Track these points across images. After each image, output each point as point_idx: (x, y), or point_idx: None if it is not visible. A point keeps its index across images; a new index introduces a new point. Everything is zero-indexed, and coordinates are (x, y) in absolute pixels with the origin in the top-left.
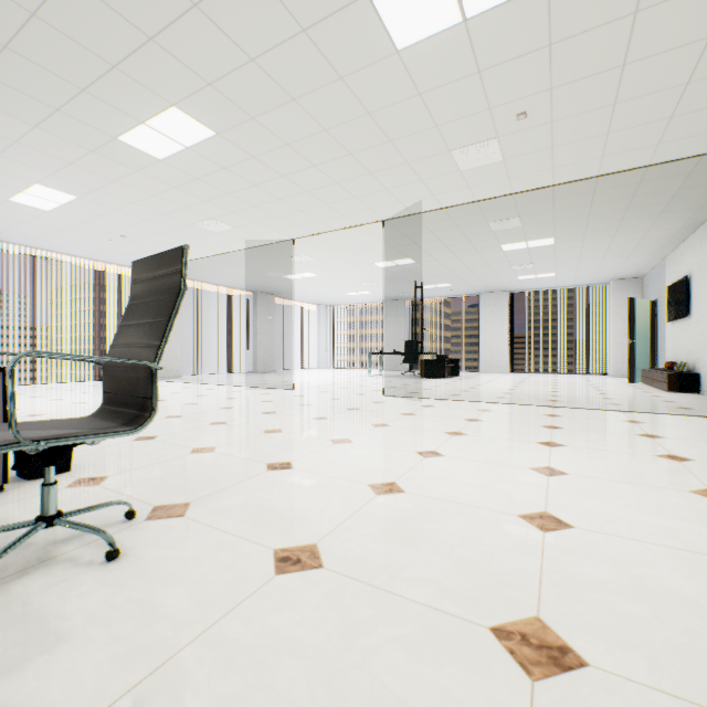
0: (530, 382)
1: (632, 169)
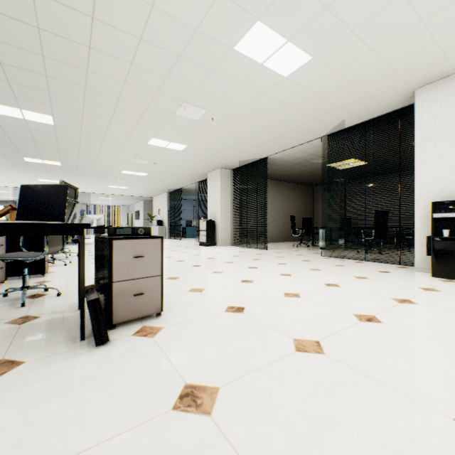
0: None
1: (132, 196)
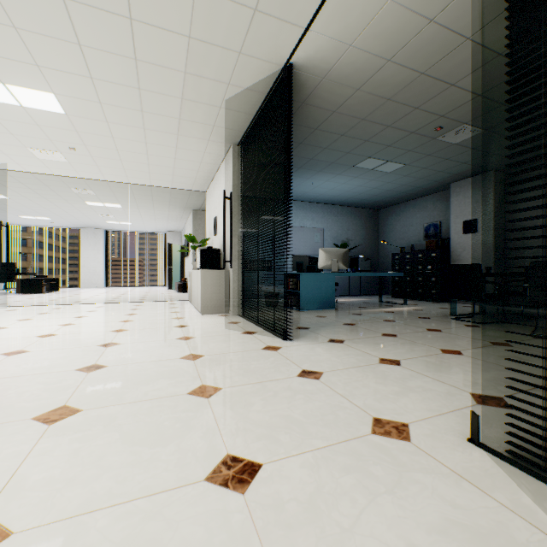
0: (112, 292)
1: (145, 185)
